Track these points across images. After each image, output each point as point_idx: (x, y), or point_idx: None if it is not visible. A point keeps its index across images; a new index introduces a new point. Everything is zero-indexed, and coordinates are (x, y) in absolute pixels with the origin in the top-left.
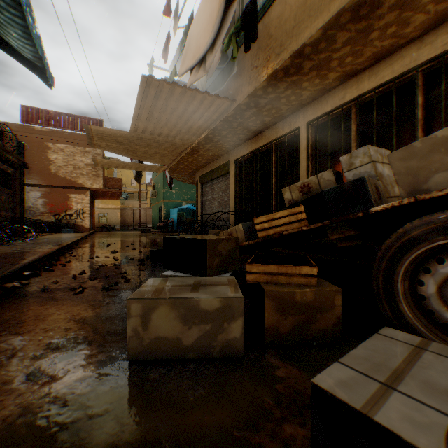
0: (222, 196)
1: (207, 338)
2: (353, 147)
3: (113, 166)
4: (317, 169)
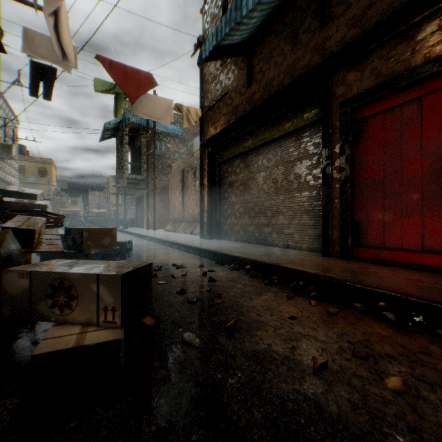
0: None
1: None
2: None
3: None
4: None
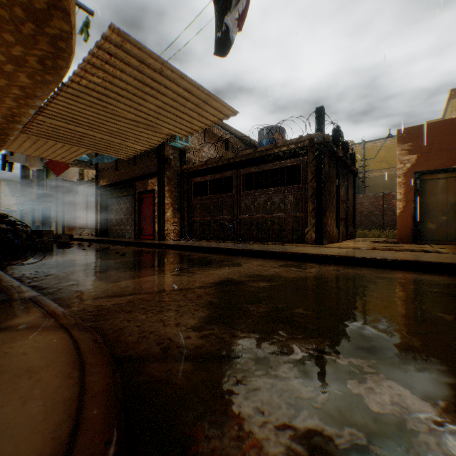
0: None
1: None
2: None
3: (200, 110)
4: None
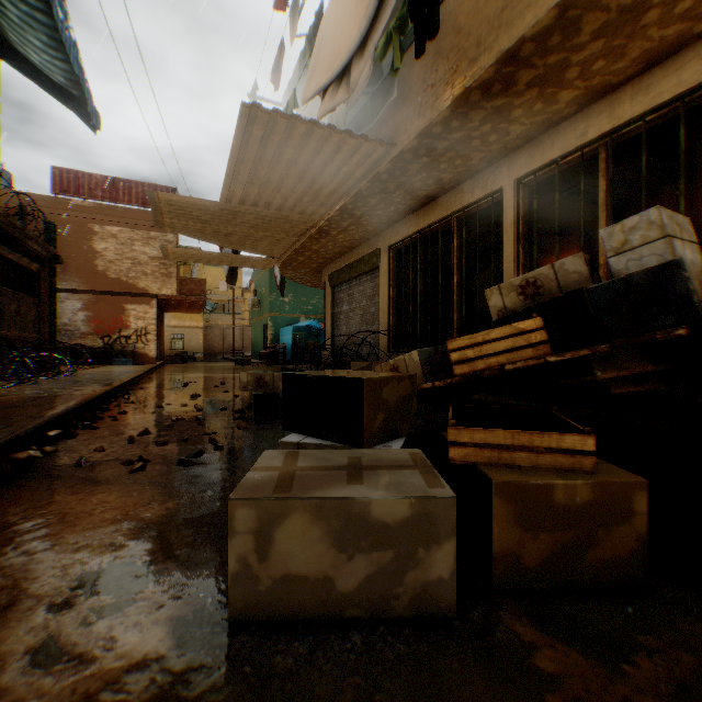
0: (367, 306)
1: (385, 578)
2: (602, 218)
3: (193, 259)
4: (534, 258)
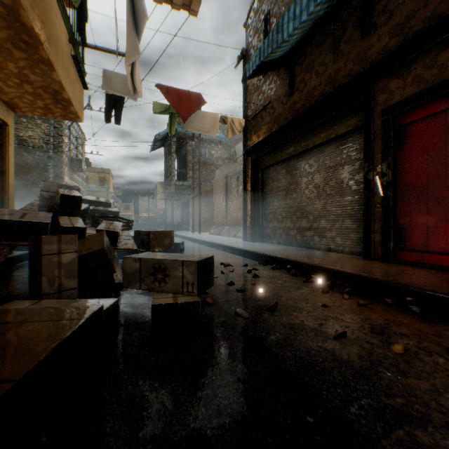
0: None
1: None
2: None
3: None
4: None
